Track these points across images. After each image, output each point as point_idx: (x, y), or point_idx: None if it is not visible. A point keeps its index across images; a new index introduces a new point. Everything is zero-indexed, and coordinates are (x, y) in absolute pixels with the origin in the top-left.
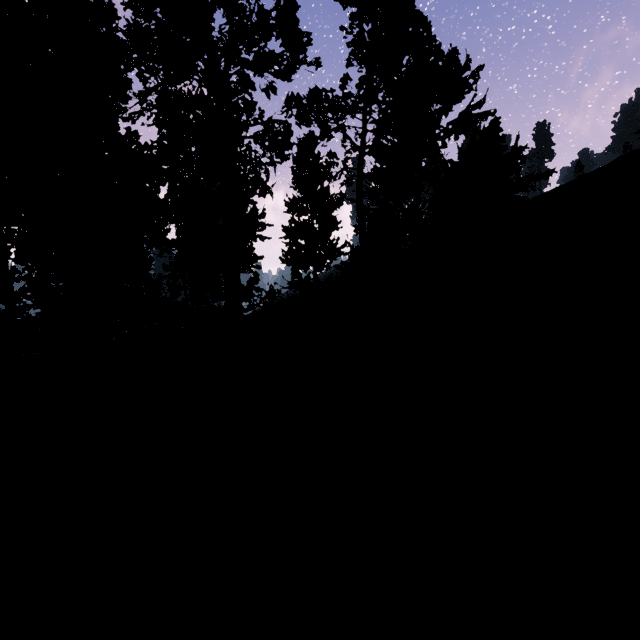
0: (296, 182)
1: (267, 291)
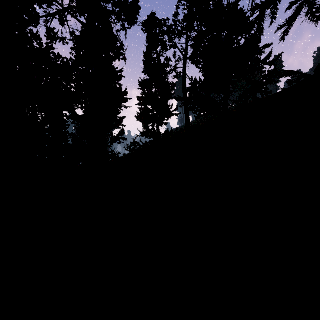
0: (146, 69)
1: (131, 142)
